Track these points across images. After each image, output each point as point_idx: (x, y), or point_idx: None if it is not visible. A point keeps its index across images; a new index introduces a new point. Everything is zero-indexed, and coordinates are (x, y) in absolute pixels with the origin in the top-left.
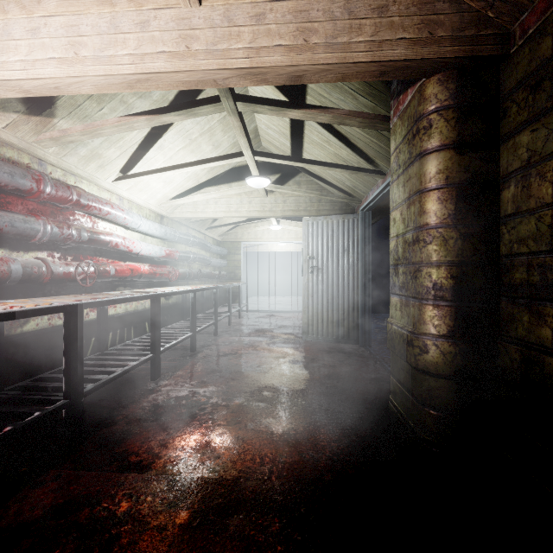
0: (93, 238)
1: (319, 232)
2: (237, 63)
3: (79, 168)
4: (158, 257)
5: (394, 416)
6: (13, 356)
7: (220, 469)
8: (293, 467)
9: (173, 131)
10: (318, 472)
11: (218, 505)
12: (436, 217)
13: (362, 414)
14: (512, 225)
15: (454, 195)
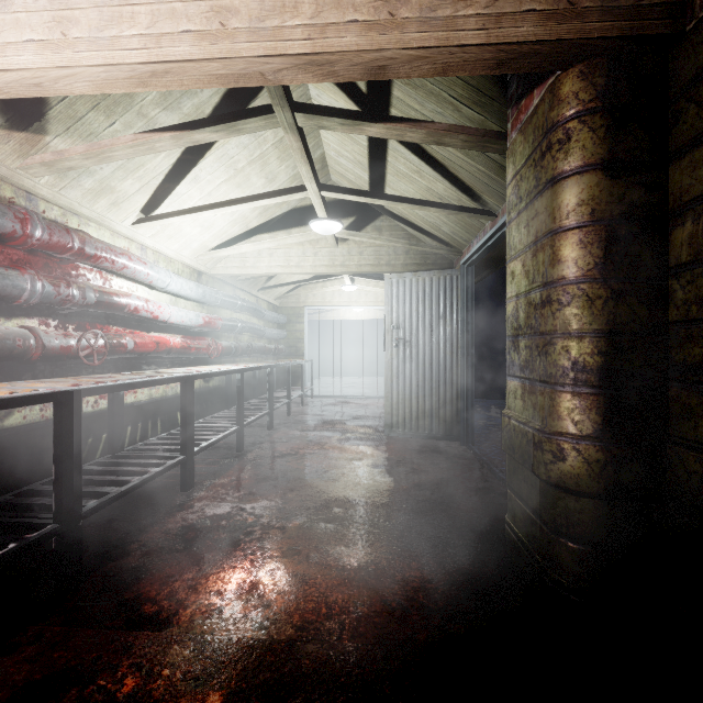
0: (103, 299)
1: (406, 293)
2: (293, 47)
3: (85, 205)
4: (194, 327)
5: (513, 545)
6: None
7: (270, 625)
8: (373, 620)
9: (212, 158)
10: (408, 628)
11: (265, 682)
12: (577, 267)
13: (467, 540)
14: (689, 279)
15: (604, 236)
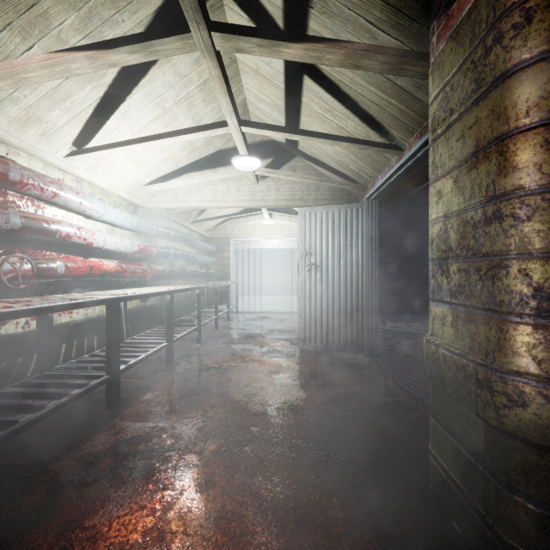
0: (30, 225)
1: (317, 223)
2: None
3: (12, 134)
4: (129, 253)
5: (440, 480)
6: None
7: None
8: None
9: (139, 94)
10: None
11: None
12: (542, 173)
13: (386, 466)
14: None
15: None
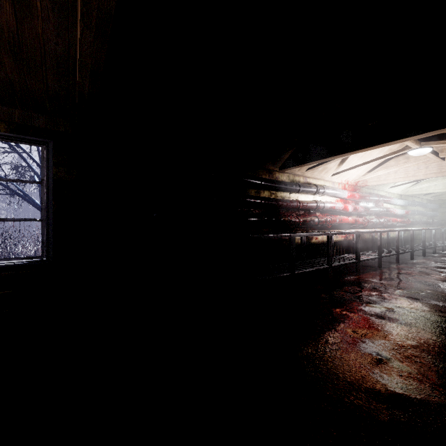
0: (386, 210)
1: None
2: None
3: (381, 188)
4: (401, 215)
5: None
6: (369, 244)
7: None
8: None
9: None
10: None
11: None
12: None
13: None
14: None
15: None
